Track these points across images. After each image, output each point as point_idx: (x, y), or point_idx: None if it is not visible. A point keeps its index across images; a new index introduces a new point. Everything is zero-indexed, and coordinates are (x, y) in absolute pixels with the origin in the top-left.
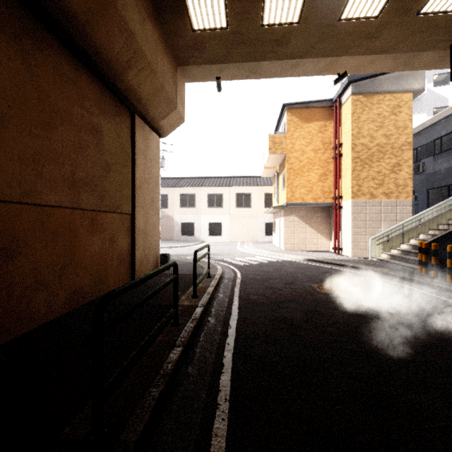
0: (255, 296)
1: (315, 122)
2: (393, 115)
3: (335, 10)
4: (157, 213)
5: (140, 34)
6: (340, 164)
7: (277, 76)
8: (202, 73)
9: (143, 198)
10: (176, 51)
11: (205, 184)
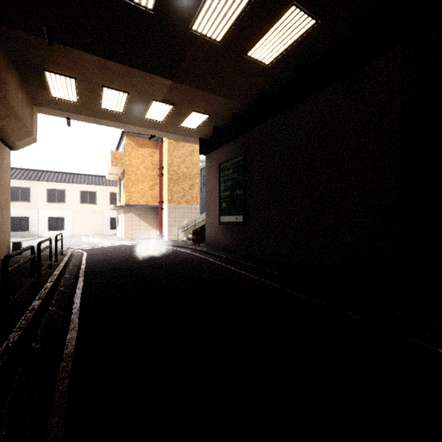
0: (96, 259)
1: (147, 148)
2: (190, 156)
3: (141, 114)
4: (9, 211)
5: (16, 104)
6: (163, 180)
7: (113, 127)
8: (55, 113)
9: (0, 200)
10: (34, 99)
11: (43, 178)
